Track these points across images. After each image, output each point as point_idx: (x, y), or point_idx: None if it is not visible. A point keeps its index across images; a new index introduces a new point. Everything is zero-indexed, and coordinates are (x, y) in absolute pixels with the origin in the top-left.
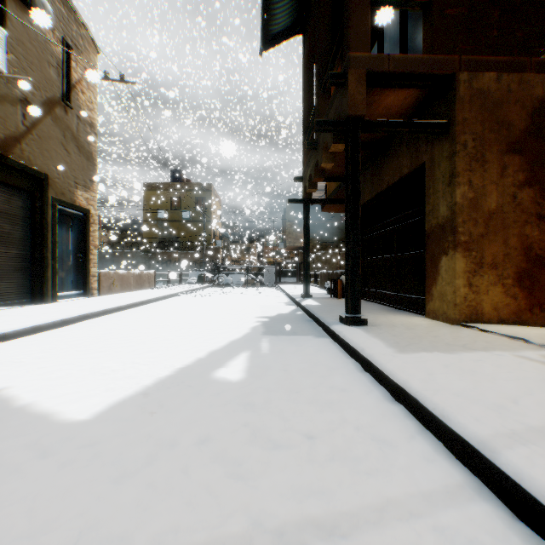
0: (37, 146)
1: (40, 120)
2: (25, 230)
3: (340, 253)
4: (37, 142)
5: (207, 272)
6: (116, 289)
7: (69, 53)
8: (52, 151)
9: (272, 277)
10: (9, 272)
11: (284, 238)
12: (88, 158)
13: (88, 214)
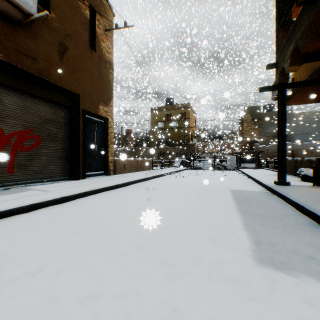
0: (71, 76)
1: (73, 58)
2: (66, 132)
3: (292, 144)
4: (71, 73)
5: (186, 159)
6: (126, 170)
7: (93, 15)
8: (81, 79)
9: (234, 163)
10: (55, 159)
11: (241, 135)
12: (107, 85)
13: (106, 121)
